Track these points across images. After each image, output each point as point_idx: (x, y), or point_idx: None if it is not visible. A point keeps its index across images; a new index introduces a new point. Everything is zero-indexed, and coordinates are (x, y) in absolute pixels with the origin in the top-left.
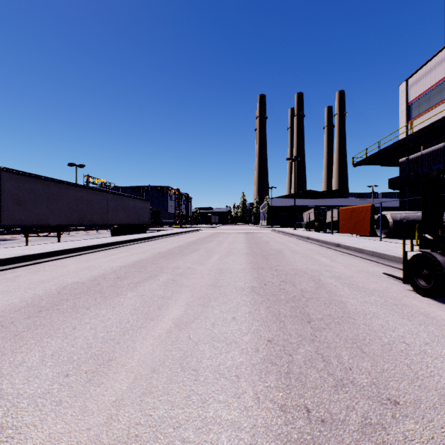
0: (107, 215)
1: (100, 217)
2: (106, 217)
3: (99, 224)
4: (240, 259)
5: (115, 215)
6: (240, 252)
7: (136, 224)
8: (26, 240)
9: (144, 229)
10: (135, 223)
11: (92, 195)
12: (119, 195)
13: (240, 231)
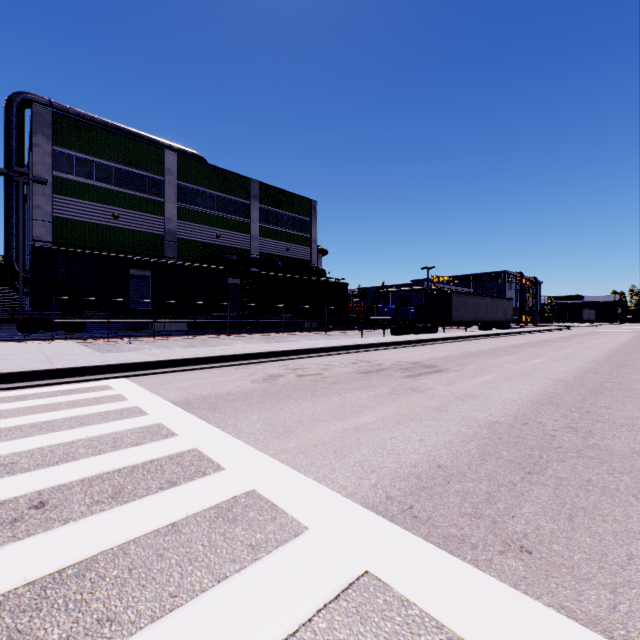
0: (486, 314)
1: (483, 316)
2: (486, 316)
3: (483, 321)
4: (619, 340)
5: (490, 314)
6: (621, 339)
7: (503, 321)
8: (443, 330)
9: (508, 326)
10: (502, 320)
11: (479, 300)
12: (493, 298)
13: (635, 331)
